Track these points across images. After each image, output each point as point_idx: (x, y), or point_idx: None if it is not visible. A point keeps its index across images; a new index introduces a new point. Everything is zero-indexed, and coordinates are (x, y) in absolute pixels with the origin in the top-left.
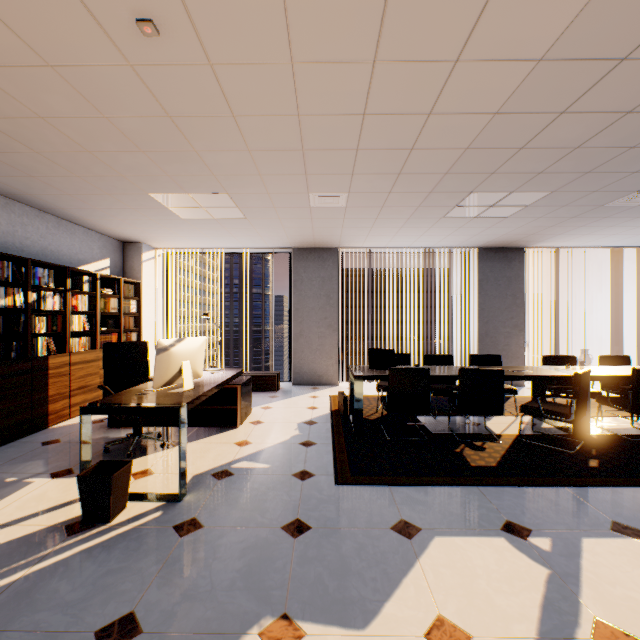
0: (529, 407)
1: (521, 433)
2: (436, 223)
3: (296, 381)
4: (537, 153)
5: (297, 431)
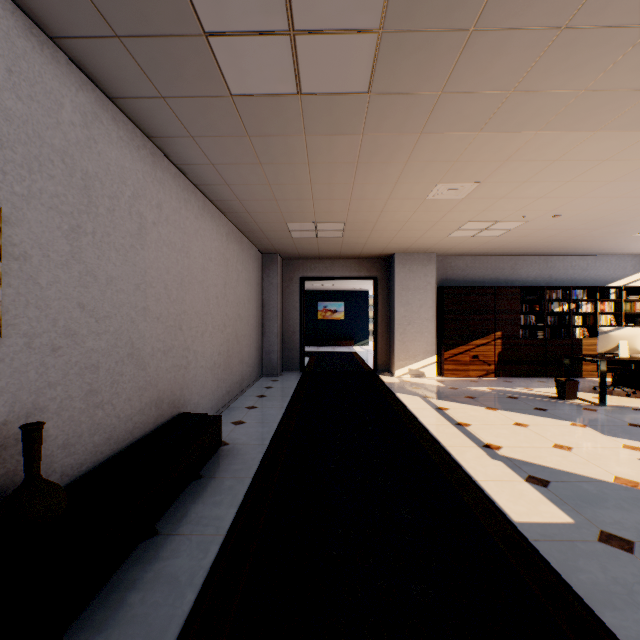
0: None
1: None
2: None
3: None
4: None
5: None
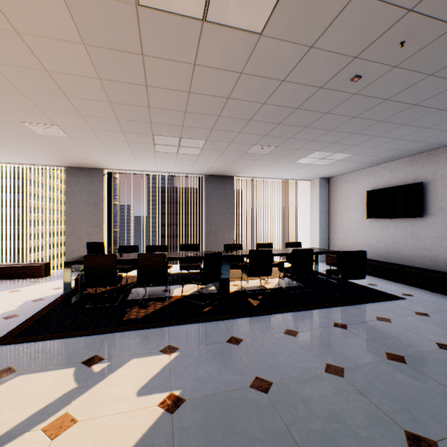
0: (186, 277)
1: (189, 294)
2: (156, 155)
3: None
4: (165, 112)
5: (16, 307)
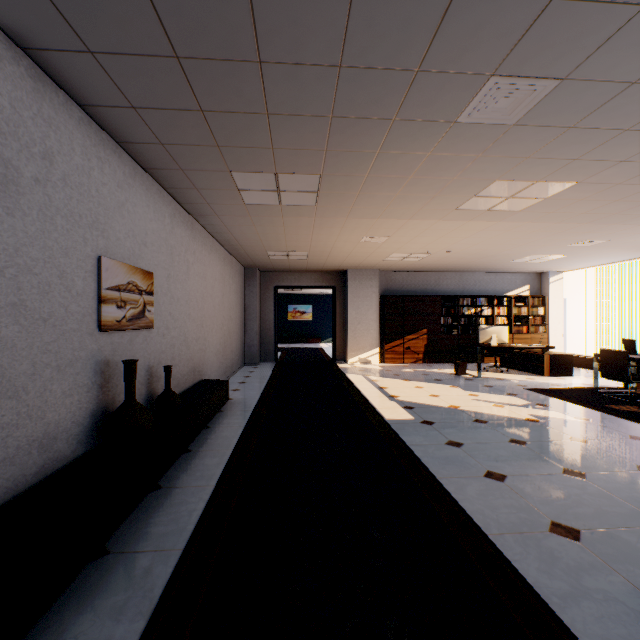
0: None
1: None
2: None
3: None
4: (634, 209)
5: (566, 383)
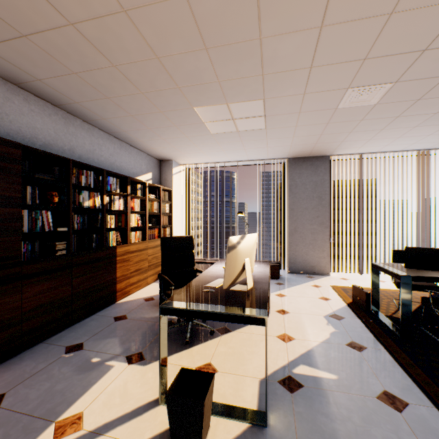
0: None
1: None
2: None
3: (291, 269)
4: None
5: (331, 327)
